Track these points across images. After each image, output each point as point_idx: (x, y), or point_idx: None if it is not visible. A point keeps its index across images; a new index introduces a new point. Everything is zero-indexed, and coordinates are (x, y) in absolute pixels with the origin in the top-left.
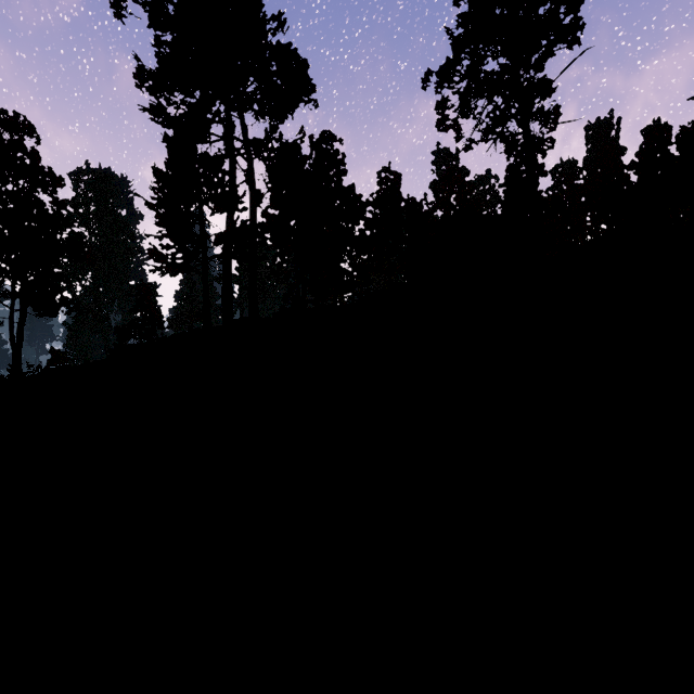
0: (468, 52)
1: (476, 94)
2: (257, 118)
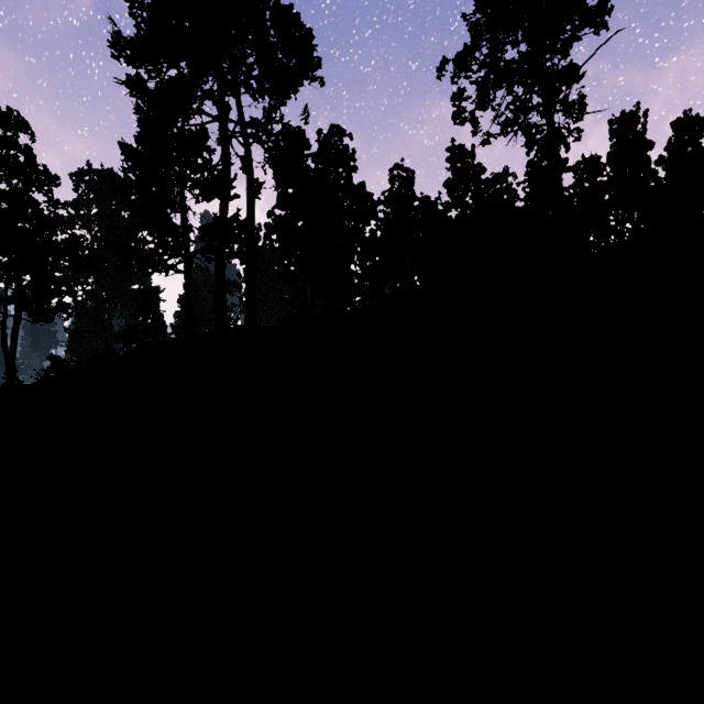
0: (487, 39)
1: (495, 84)
2: (255, 98)
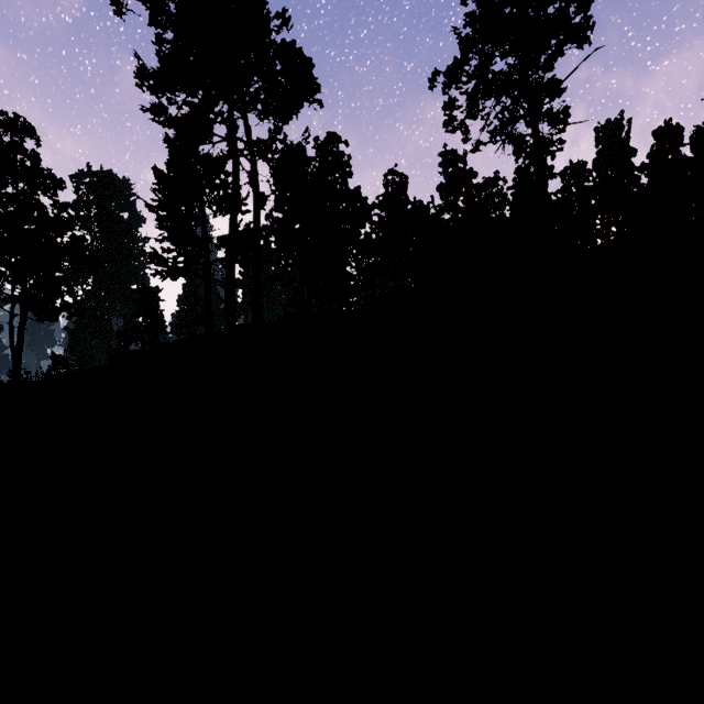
0: (476, 52)
1: (484, 95)
2: (261, 119)
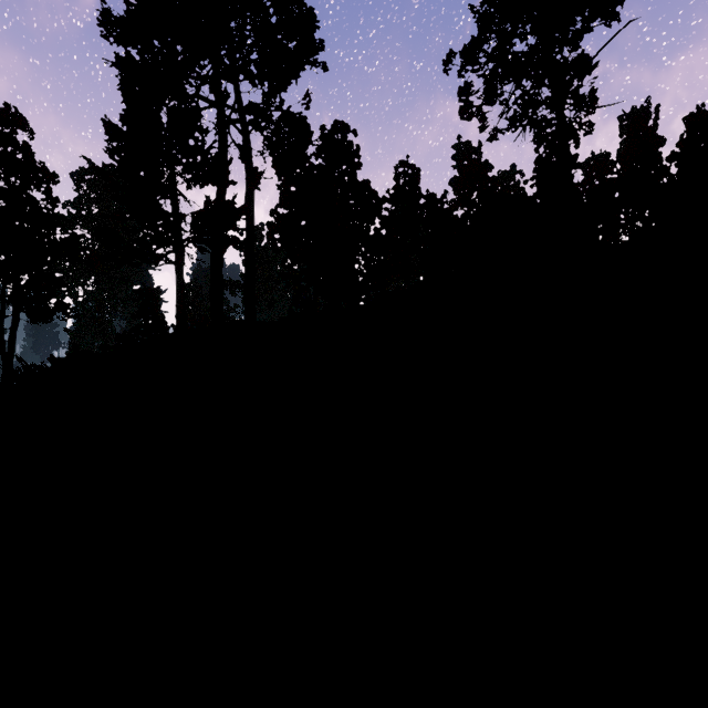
0: (495, 31)
1: (503, 78)
2: (254, 83)
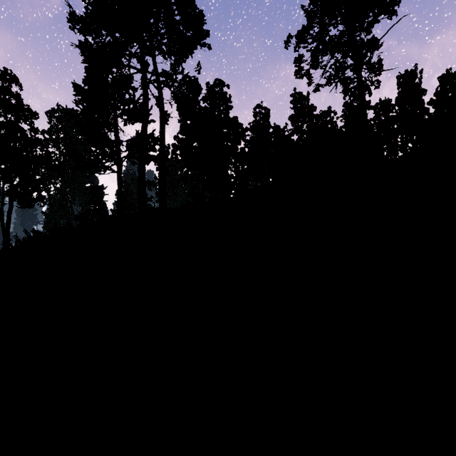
0: (318, 22)
1: (323, 52)
2: (165, 57)
